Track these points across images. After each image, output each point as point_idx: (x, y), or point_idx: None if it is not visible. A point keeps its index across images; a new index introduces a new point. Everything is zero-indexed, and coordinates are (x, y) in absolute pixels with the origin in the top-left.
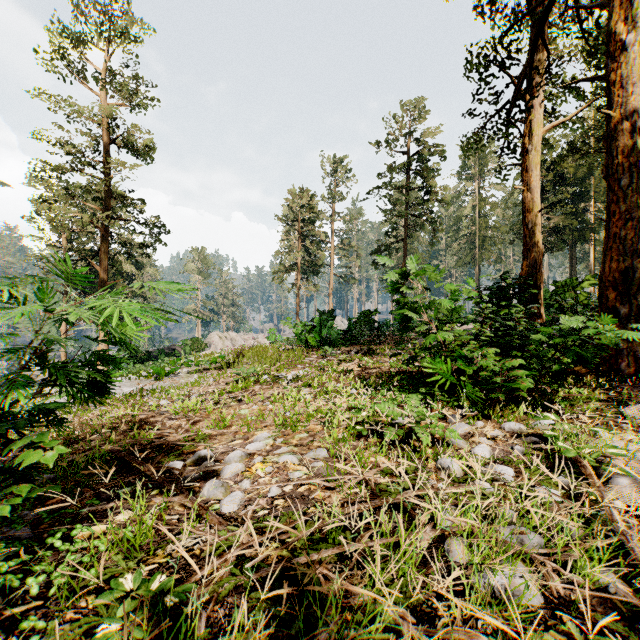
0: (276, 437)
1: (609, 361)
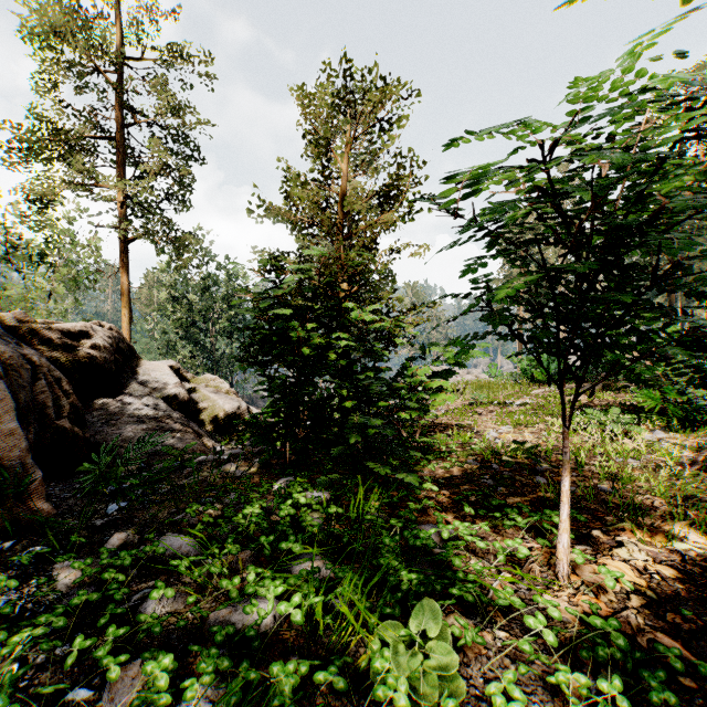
0: (514, 429)
1: None
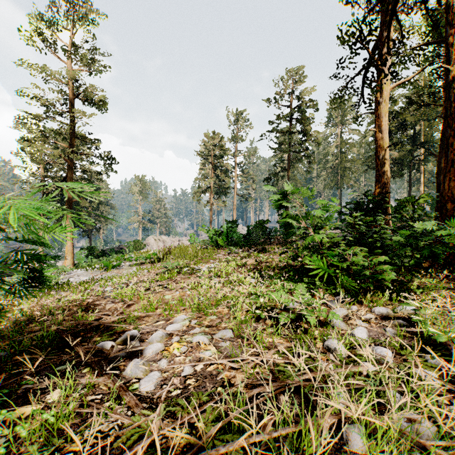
0: (191, 319)
1: (448, 257)
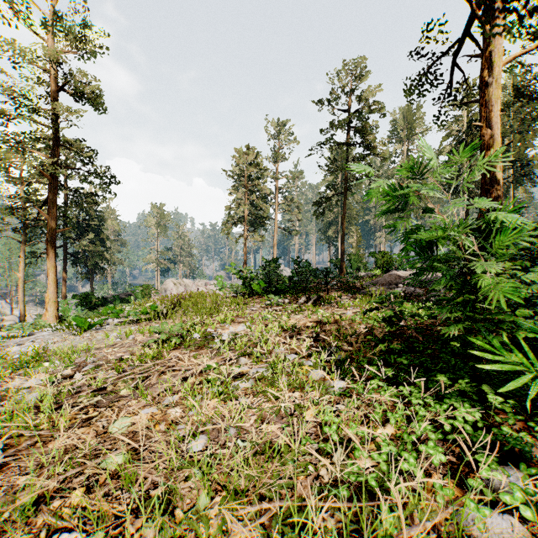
0: None
1: None
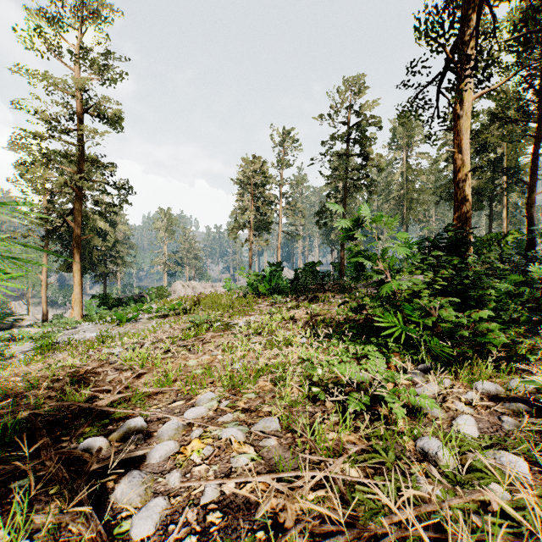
0: (221, 397)
1: None
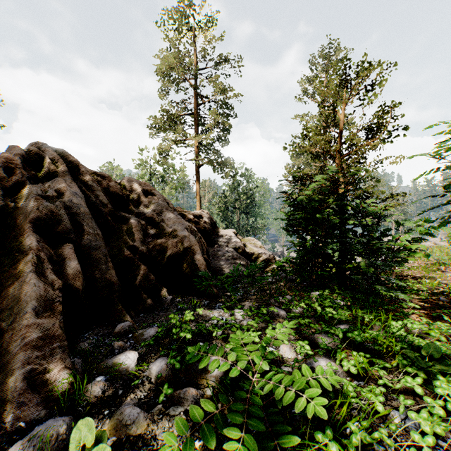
0: None
1: None
